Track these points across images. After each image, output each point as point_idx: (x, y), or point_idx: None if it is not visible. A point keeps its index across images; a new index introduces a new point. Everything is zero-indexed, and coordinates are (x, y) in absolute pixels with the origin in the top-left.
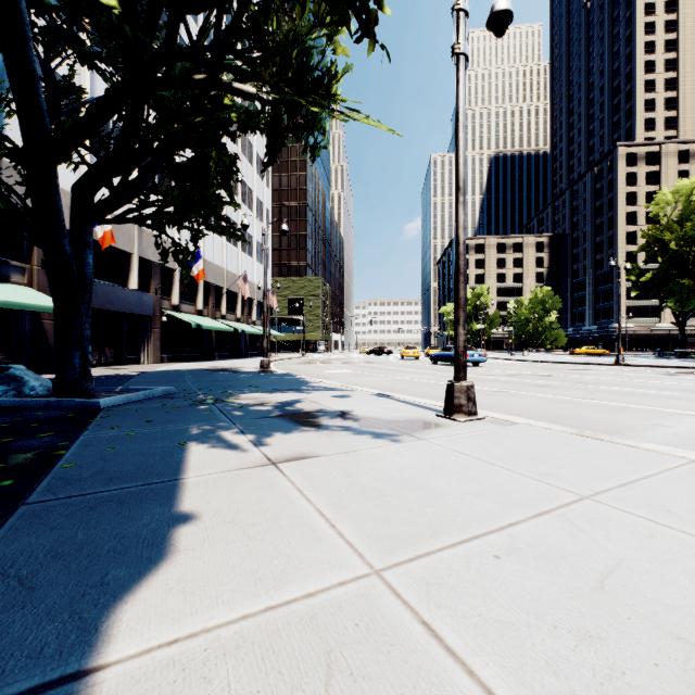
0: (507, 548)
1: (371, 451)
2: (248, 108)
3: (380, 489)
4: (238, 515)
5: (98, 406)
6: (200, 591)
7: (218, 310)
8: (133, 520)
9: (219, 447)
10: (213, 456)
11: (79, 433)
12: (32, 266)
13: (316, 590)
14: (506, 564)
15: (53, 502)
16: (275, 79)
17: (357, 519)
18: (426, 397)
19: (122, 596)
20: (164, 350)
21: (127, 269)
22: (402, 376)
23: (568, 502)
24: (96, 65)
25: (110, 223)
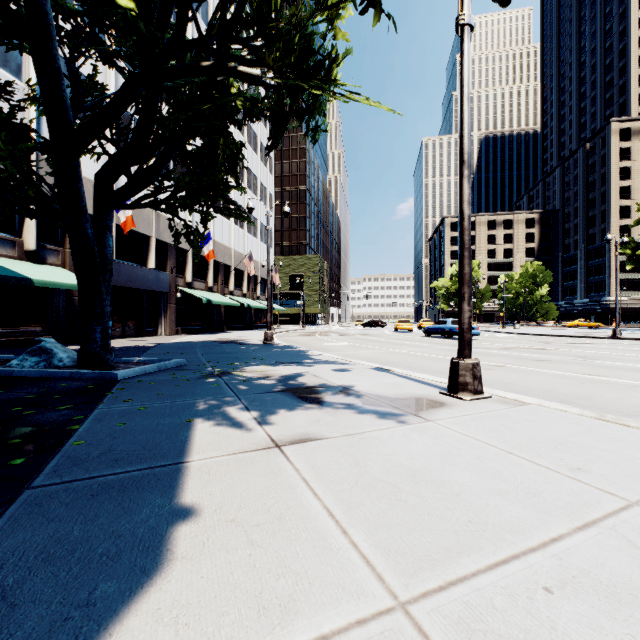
0: (558, 577)
1: (378, 433)
2: (252, 96)
3: (392, 482)
4: (241, 511)
5: (115, 378)
6: (195, 622)
7: (227, 286)
8: (131, 514)
9: (224, 425)
10: (217, 436)
11: (95, 406)
12: (65, 249)
13: (331, 630)
14: (563, 602)
15: (57, 486)
16: (278, 64)
17: (371, 523)
18: (424, 372)
19: (107, 624)
20: (179, 323)
21: (146, 251)
22: (398, 348)
23: (615, 509)
24: (115, 63)
25: (128, 208)
